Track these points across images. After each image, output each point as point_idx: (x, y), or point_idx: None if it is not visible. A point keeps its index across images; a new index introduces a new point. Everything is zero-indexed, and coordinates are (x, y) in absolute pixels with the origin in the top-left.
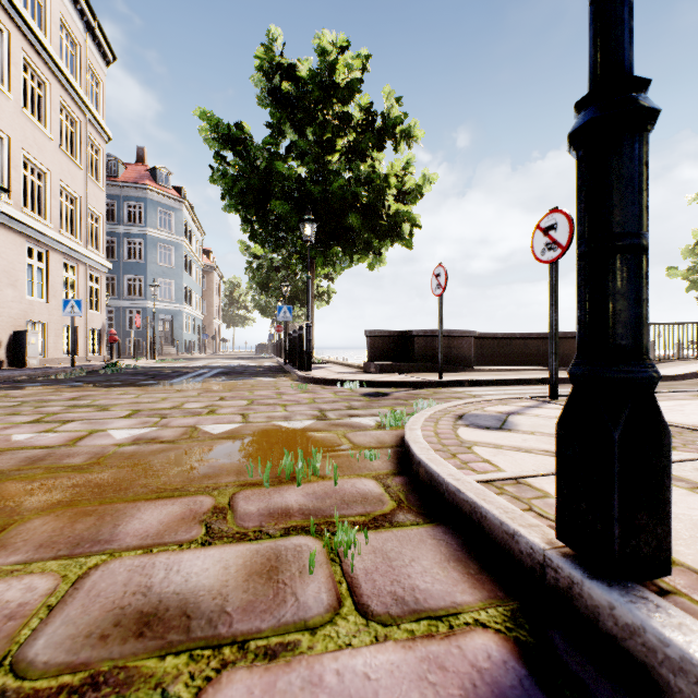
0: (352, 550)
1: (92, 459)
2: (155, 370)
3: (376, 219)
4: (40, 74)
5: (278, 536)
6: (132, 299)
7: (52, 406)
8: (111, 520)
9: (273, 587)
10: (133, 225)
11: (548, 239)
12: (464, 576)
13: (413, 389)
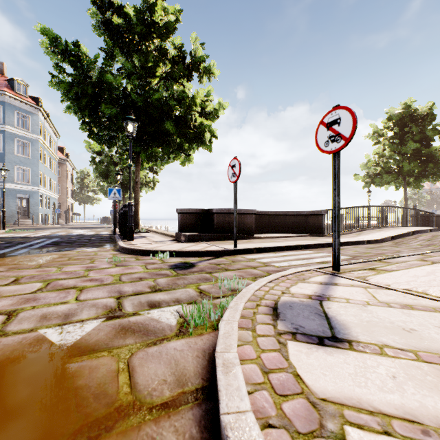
0: None
1: None
2: None
3: (186, 128)
4: None
5: None
6: None
7: None
8: None
9: None
10: None
11: (331, 132)
12: None
13: (215, 258)
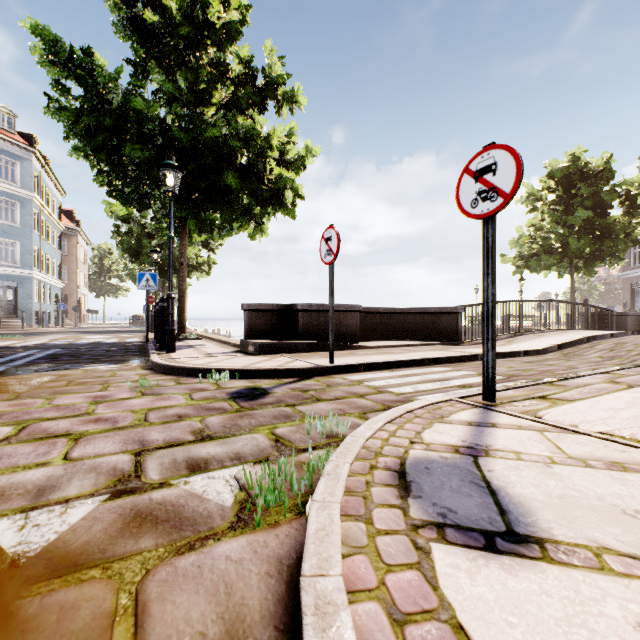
0: None
1: None
2: None
3: (257, 183)
4: None
5: None
6: None
7: None
8: None
9: None
10: None
11: (482, 185)
12: None
13: (300, 380)
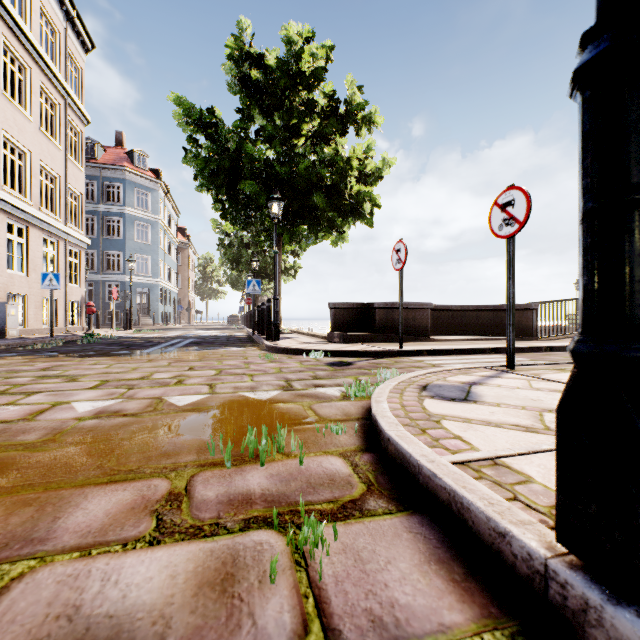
0: (320, 548)
1: (47, 435)
2: (130, 340)
3: (339, 199)
4: (21, 59)
5: (237, 530)
6: (111, 273)
7: (22, 376)
8: (52, 512)
9: (226, 604)
10: (112, 204)
11: (505, 215)
12: (449, 584)
13: (375, 359)
